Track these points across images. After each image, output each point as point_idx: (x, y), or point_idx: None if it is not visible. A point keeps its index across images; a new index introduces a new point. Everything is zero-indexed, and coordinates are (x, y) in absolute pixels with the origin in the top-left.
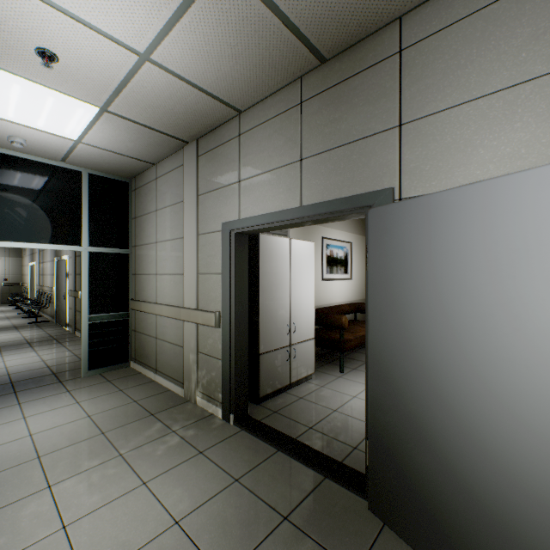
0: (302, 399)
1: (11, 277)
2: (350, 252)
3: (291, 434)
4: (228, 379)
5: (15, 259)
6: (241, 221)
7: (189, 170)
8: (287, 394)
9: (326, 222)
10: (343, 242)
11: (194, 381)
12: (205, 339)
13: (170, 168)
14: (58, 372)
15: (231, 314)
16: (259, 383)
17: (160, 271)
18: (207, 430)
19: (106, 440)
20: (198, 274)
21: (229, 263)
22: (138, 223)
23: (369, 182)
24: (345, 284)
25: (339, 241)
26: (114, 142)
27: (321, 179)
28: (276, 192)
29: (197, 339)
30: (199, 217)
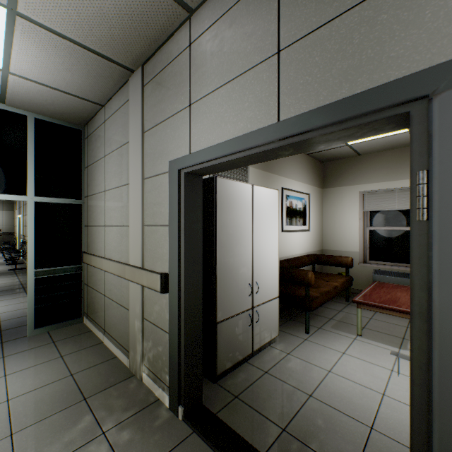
0: (267, 374)
1: (5, 228)
2: (308, 203)
3: (259, 443)
4: (176, 360)
5: (8, 213)
6: (192, 156)
7: (134, 104)
8: (249, 366)
9: (318, 146)
10: (301, 194)
11: (139, 353)
12: (151, 304)
13: (117, 107)
14: (5, 329)
15: (180, 278)
16: (217, 358)
17: (108, 222)
18: (147, 431)
19: (8, 450)
20: (143, 226)
21: (178, 212)
22: (90, 171)
23: (421, 53)
24: (303, 235)
25: (298, 192)
26: (47, 71)
27: (315, 72)
28: (239, 108)
29: (142, 303)
30: (145, 158)
